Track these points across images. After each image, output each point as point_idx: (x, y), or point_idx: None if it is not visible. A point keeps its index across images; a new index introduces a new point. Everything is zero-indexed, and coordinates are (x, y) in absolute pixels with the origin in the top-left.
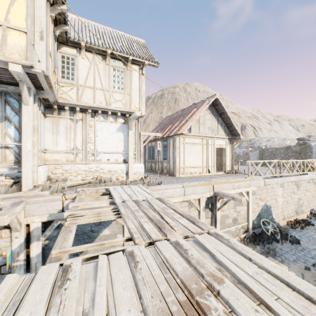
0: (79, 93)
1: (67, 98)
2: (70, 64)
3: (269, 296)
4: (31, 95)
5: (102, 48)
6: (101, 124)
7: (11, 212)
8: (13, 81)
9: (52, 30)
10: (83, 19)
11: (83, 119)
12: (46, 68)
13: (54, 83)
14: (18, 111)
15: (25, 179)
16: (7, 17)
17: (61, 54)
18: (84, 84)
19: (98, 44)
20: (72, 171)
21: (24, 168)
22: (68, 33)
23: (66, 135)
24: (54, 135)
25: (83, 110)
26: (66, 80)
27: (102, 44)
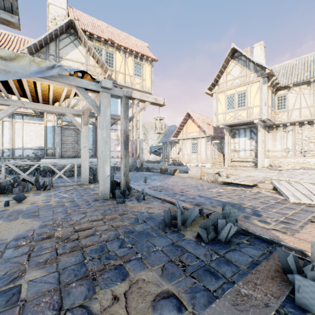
0: (288, 115)
1: (280, 120)
2: (282, 100)
3: (301, 177)
4: (261, 127)
5: (305, 80)
6: (307, 130)
7: (255, 171)
8: (254, 123)
9: (270, 93)
10: (295, 59)
11: (292, 130)
12: (267, 116)
13: (271, 117)
14: (256, 134)
15: (259, 163)
16: (253, 104)
17: (277, 96)
18: (292, 108)
19: (303, 79)
20: (284, 162)
21: (258, 158)
22: (280, 85)
23: (280, 141)
24: (273, 142)
25: (292, 124)
26: (280, 110)
27: (306, 77)
